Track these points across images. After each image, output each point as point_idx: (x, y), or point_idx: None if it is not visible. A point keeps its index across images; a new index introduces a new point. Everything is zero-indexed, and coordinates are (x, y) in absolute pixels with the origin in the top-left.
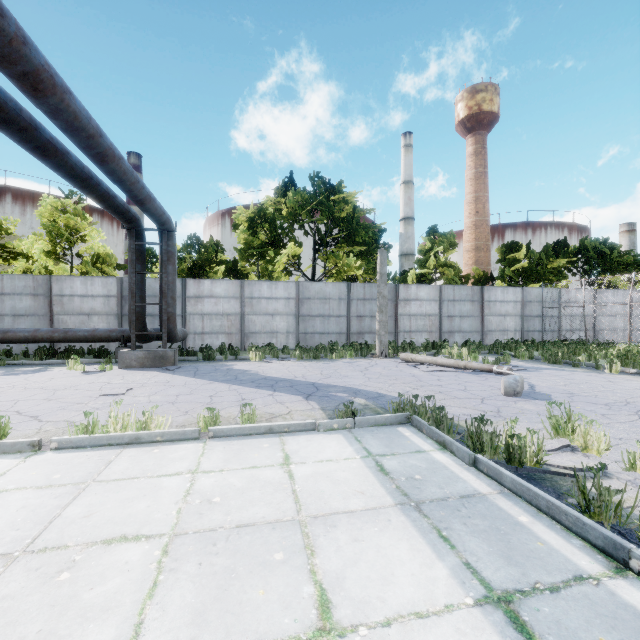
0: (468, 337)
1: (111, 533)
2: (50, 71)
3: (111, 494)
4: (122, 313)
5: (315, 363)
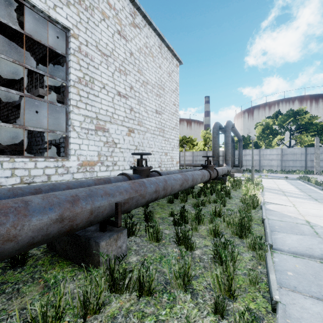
0: None
1: None
2: (236, 130)
3: None
4: (223, 160)
5: (286, 174)
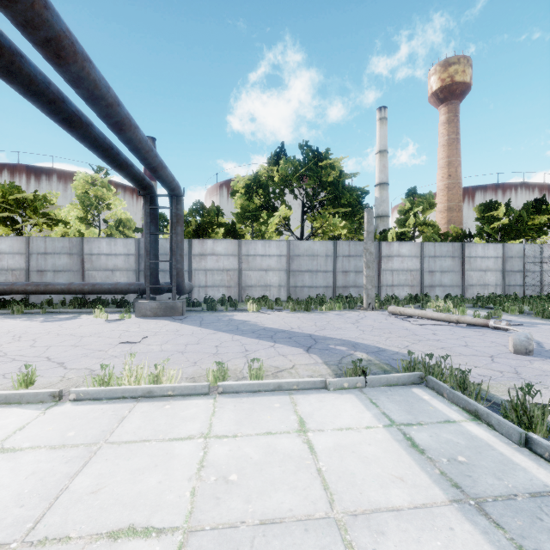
0: (449, 291)
1: (118, 521)
2: (71, 38)
3: (122, 461)
4: (139, 269)
5: (307, 314)
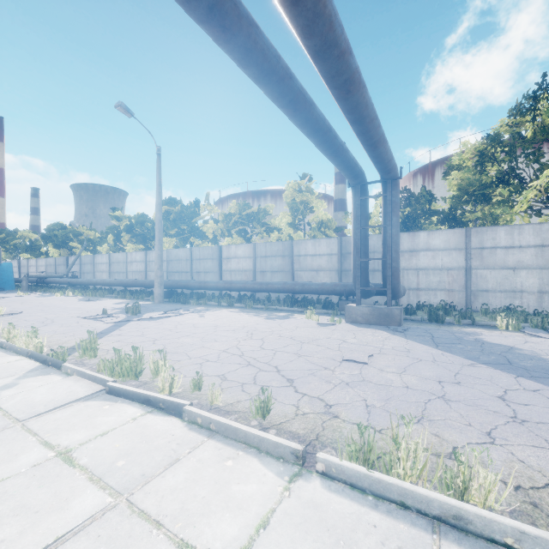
0: None
1: None
2: None
3: None
4: (341, 269)
5: None
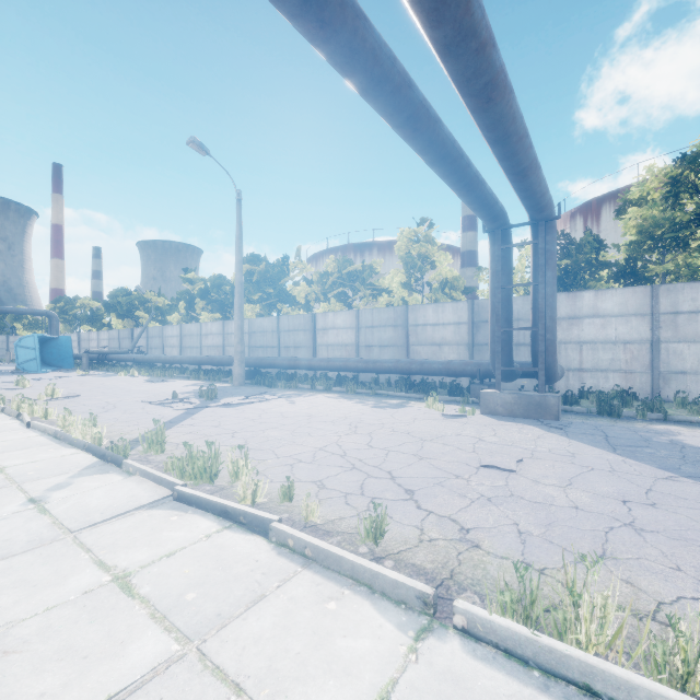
0: None
1: None
2: None
3: None
4: (472, 342)
5: None
